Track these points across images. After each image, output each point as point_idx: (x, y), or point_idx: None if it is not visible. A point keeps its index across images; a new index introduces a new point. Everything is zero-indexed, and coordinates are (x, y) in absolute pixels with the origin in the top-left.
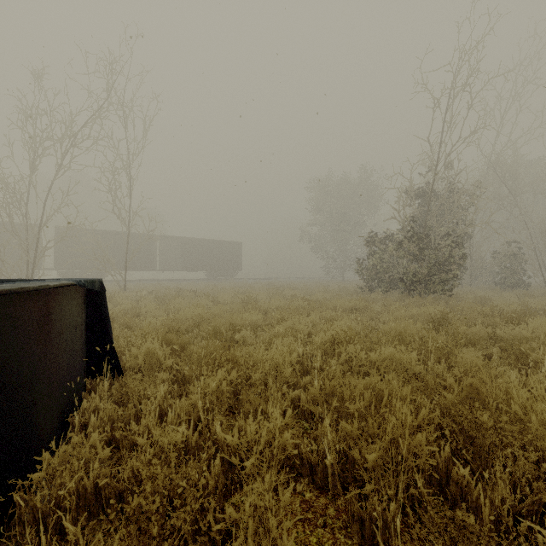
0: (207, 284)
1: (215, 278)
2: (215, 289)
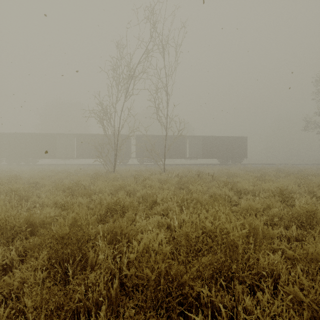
0: (221, 168)
1: (225, 163)
2: (229, 173)
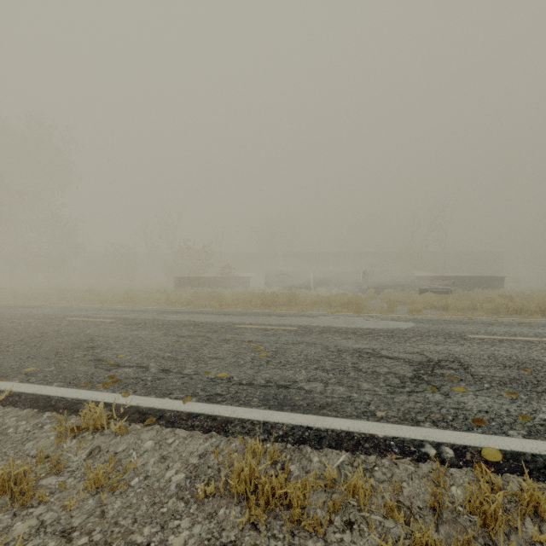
0: None
1: None
2: None
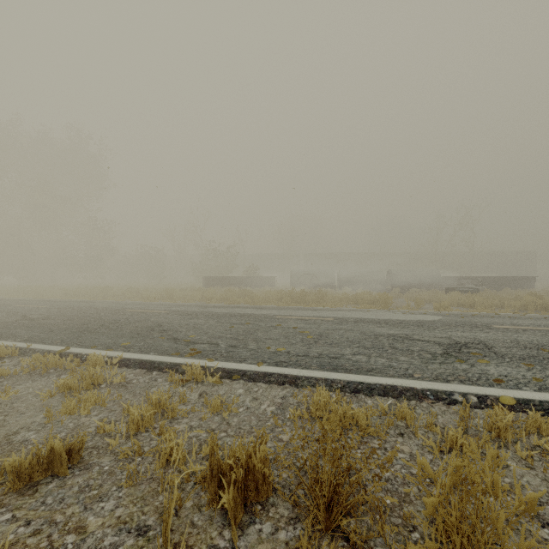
0: None
1: None
2: None
